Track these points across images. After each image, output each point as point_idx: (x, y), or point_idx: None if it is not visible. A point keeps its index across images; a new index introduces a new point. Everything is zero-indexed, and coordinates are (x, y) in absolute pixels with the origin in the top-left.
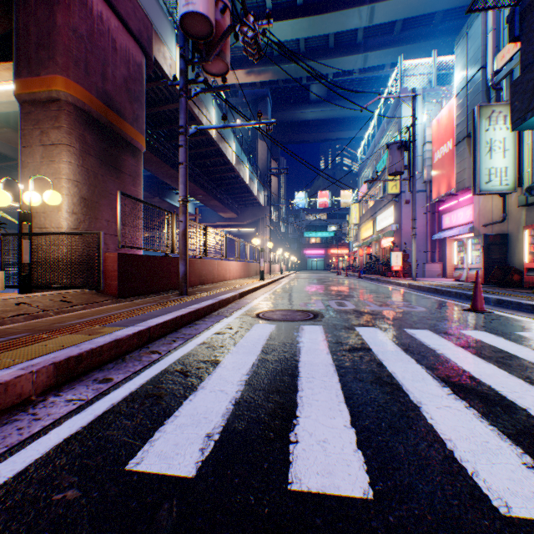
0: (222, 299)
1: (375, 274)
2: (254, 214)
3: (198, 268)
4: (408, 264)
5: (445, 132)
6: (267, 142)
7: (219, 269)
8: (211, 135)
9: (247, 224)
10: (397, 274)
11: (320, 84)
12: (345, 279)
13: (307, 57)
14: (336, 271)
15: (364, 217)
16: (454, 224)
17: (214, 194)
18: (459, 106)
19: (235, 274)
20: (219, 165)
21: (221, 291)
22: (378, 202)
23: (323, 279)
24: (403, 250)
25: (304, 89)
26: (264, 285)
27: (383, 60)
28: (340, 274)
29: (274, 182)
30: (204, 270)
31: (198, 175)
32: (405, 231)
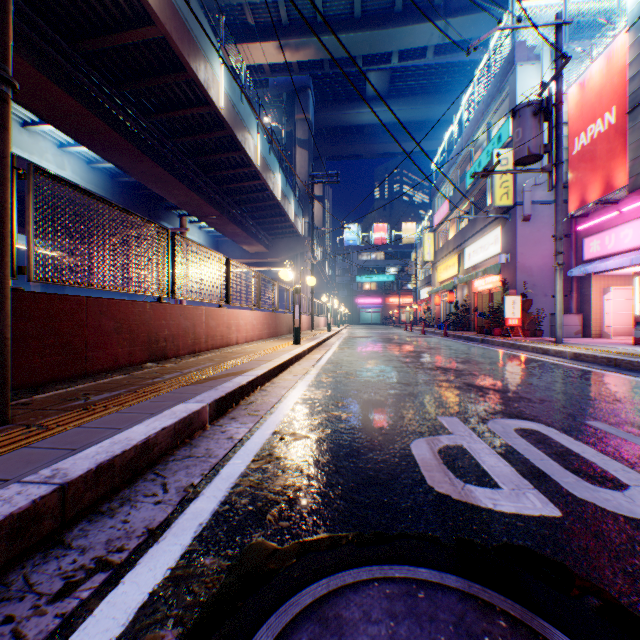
0: (64, 486)
1: (464, 331)
2: (291, 247)
3: (143, 322)
4: (530, 315)
5: (599, 98)
6: (308, 150)
7: (210, 325)
8: (216, 105)
9: (281, 262)
10: (513, 331)
11: (380, 72)
12: (427, 340)
13: (364, 25)
14: (400, 326)
15: (443, 250)
16: (611, 251)
17: (231, 215)
18: (639, 41)
19: (251, 333)
20: (236, 167)
21: (168, 391)
22: (469, 226)
23: (394, 340)
24: (521, 294)
25: (359, 80)
26: (299, 356)
27: (470, 31)
28: (410, 329)
29: (317, 208)
30: (167, 328)
31: (205, 183)
32: (523, 264)
